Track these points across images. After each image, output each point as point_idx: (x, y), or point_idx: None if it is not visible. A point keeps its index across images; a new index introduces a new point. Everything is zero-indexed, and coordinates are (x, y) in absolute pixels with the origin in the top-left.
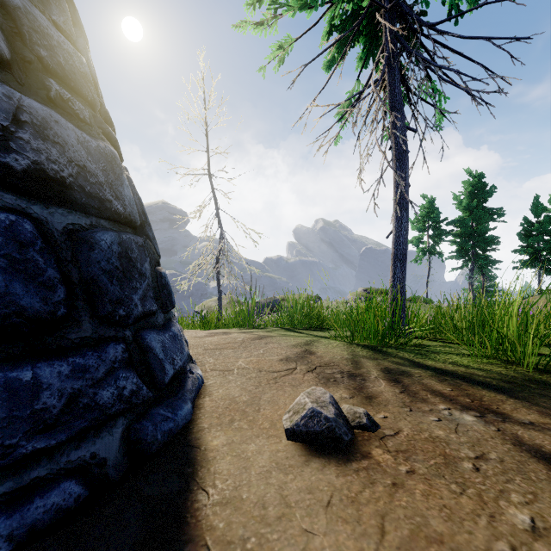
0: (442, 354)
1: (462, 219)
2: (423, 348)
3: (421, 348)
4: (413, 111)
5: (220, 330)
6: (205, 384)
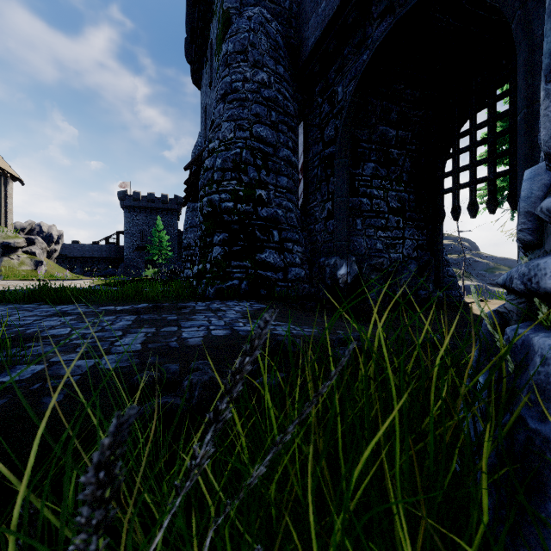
0: None
1: None
2: None
3: None
4: None
5: None
6: (465, 300)
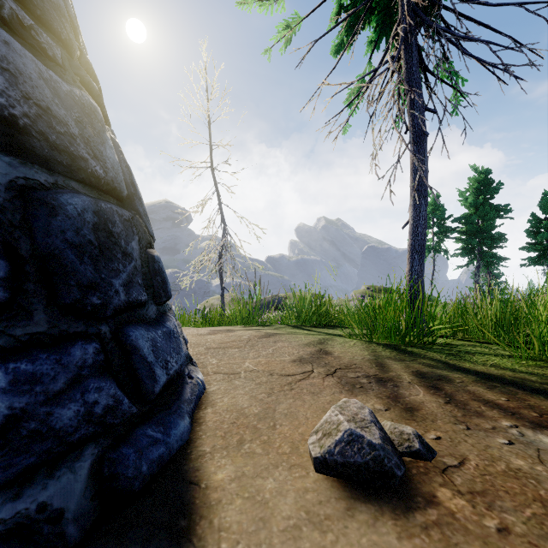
0: (477, 354)
1: (468, 215)
2: (453, 347)
3: (451, 347)
4: (431, 92)
5: (224, 327)
6: (207, 390)
